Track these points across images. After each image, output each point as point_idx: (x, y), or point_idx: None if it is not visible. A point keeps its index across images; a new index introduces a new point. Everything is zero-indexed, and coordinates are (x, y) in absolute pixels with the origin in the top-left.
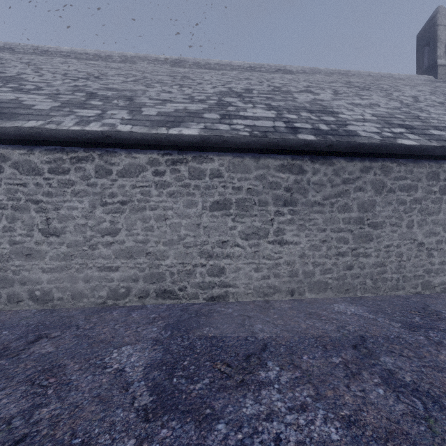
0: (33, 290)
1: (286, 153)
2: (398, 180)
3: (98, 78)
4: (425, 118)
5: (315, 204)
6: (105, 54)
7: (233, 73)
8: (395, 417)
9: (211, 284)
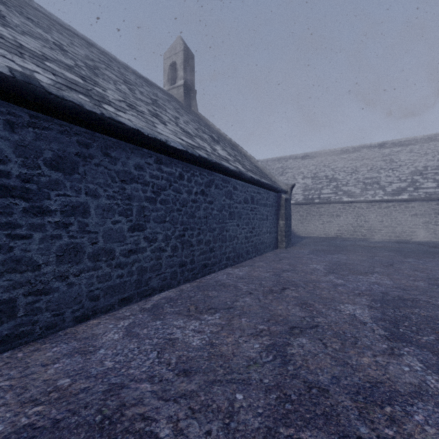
0: (361, 234)
1: (438, 200)
2: None
3: (357, 171)
4: None
5: None
6: (345, 149)
7: (416, 148)
8: None
9: (411, 235)
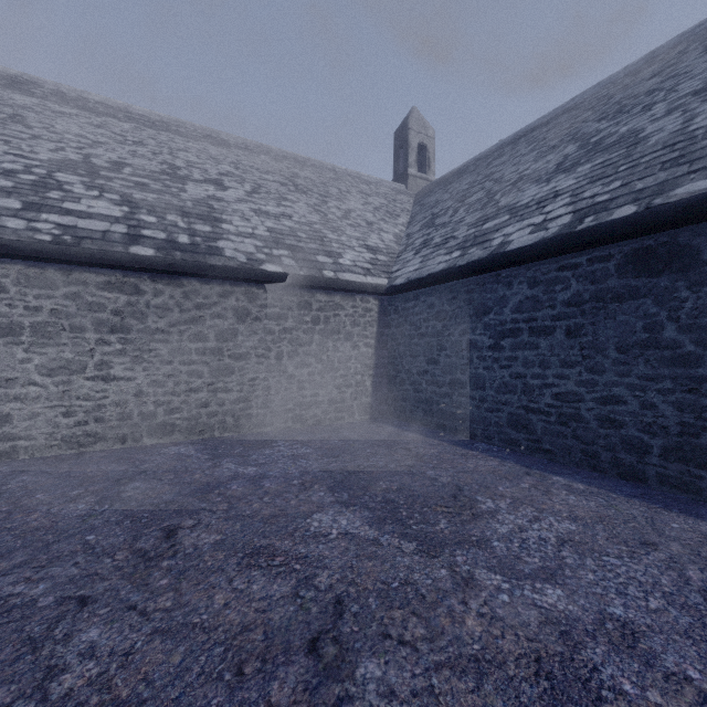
0: None
1: (114, 268)
2: (266, 307)
3: None
4: (329, 241)
5: (158, 332)
6: None
7: (123, 127)
8: (63, 519)
9: None
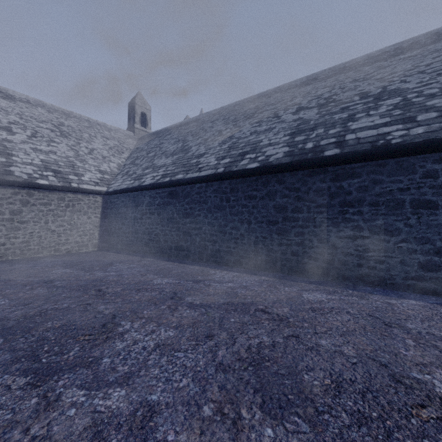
0: None
1: None
2: (39, 200)
3: None
4: (77, 167)
5: None
6: None
7: None
8: None
9: None
